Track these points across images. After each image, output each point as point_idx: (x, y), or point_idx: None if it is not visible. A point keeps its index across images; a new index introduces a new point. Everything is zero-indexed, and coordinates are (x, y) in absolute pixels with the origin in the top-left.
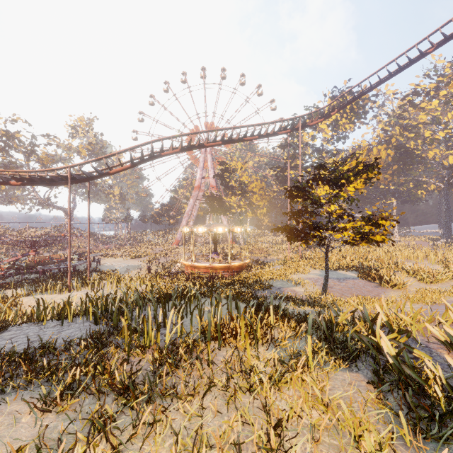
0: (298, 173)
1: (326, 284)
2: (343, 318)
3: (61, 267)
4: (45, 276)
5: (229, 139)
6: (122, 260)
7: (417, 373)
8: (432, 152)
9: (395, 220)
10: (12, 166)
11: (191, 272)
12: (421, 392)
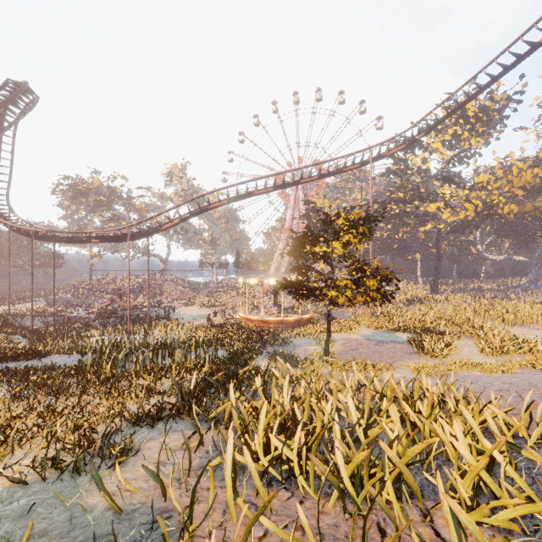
0: (403, 207)
1: (327, 345)
2: (243, 369)
3: (137, 313)
4: (124, 321)
5: (283, 184)
6: (197, 309)
7: (197, 401)
8: None
9: (396, 278)
10: (115, 219)
11: (239, 325)
12: (162, 405)
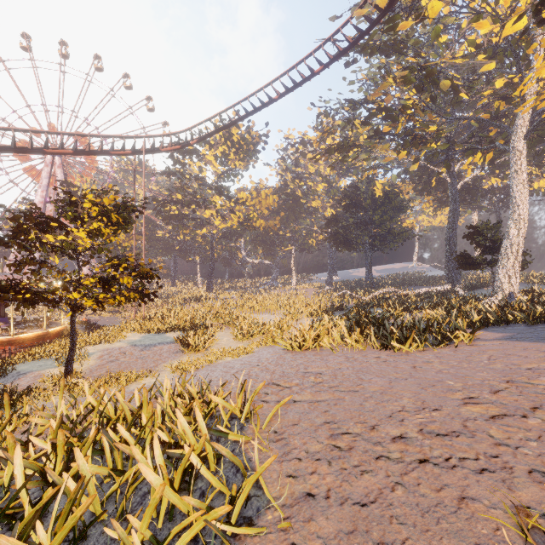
0: (182, 209)
1: (69, 363)
2: None
3: None
4: None
5: (13, 146)
6: None
7: None
8: (314, 203)
9: (157, 276)
10: None
11: None
12: None
